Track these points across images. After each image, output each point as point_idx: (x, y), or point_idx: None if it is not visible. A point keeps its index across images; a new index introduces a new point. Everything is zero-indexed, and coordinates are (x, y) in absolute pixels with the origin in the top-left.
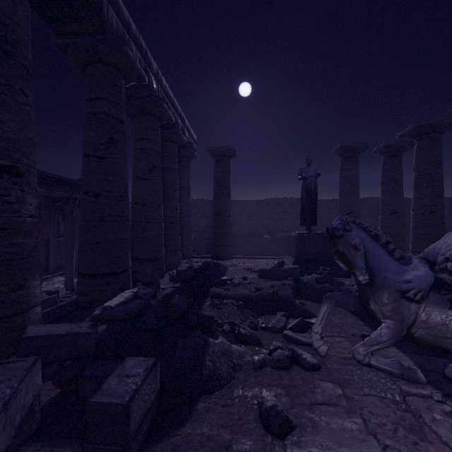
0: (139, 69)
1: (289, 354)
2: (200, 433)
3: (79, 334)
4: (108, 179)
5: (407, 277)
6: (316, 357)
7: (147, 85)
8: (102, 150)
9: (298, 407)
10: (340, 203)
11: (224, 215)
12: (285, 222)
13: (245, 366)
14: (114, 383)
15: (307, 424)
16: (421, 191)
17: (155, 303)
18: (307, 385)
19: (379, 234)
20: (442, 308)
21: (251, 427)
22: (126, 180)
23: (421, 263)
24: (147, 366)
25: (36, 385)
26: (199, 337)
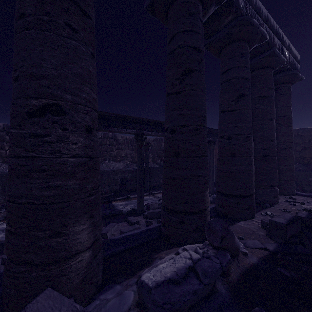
0: None
1: None
2: None
3: None
4: (182, 113)
5: None
6: None
7: (231, 3)
8: (177, 85)
9: None
10: None
11: None
12: None
13: None
14: None
15: None
16: None
17: (223, 289)
18: None
19: None
20: None
21: None
22: (202, 111)
23: None
24: None
25: None
26: None
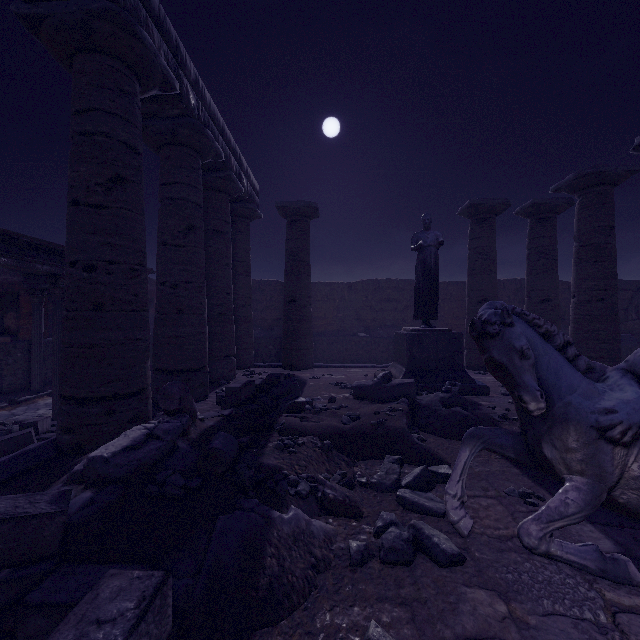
0: (164, 68)
1: (411, 537)
2: None
3: (28, 517)
4: (110, 242)
5: (608, 403)
6: (454, 537)
7: (180, 97)
8: (99, 195)
9: None
10: (470, 286)
11: (301, 303)
12: (389, 315)
13: (335, 560)
14: None
15: None
16: (585, 269)
17: (185, 445)
18: (445, 598)
19: (552, 331)
20: None
21: None
22: (141, 245)
23: (625, 379)
24: (145, 592)
25: None
26: (255, 510)
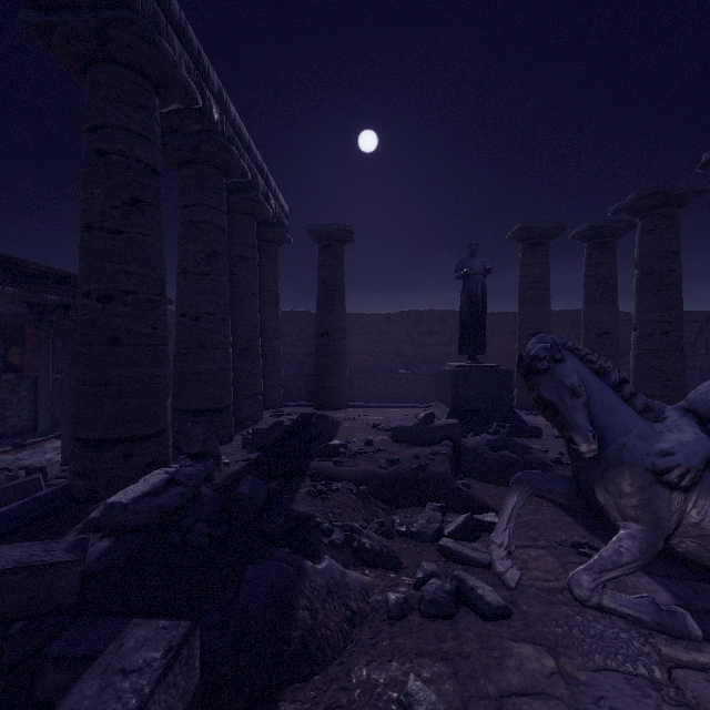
0: (185, 80)
1: (453, 588)
2: None
3: (45, 566)
4: (127, 271)
5: (665, 444)
6: (500, 589)
7: (202, 111)
8: (115, 219)
9: (476, 703)
10: (521, 317)
11: (334, 336)
12: (432, 349)
13: (372, 613)
14: (90, 694)
15: None
16: (648, 299)
17: (209, 491)
18: (489, 653)
19: (607, 368)
20: None
21: None
22: (161, 273)
23: (685, 419)
24: (172, 642)
25: None
26: (286, 560)
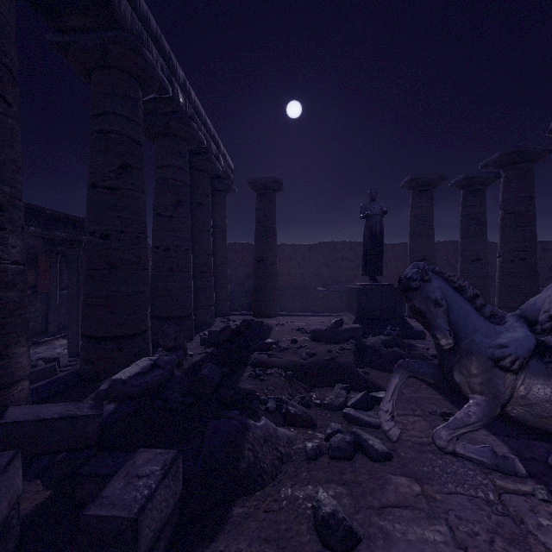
0: (161, 77)
1: (352, 440)
2: (235, 551)
3: (77, 417)
4: (120, 216)
5: (502, 340)
6: (386, 442)
7: (172, 98)
8: (112, 179)
9: (364, 511)
10: (411, 247)
11: (268, 262)
12: (343, 272)
13: (295, 455)
14: (119, 487)
15: (377, 534)
16: (509, 233)
17: (179, 374)
18: (375, 481)
19: (464, 286)
20: (546, 380)
21: (303, 541)
22: (143, 217)
23: (518, 323)
24: (166, 461)
25: (14, 490)
26: (236, 418)
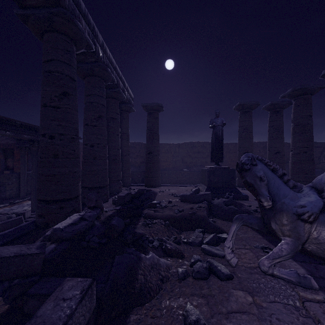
0: (87, 39)
1: (207, 266)
2: None
3: (27, 255)
4: (61, 124)
5: (302, 202)
6: (228, 267)
7: (95, 52)
8: (56, 101)
9: (217, 316)
10: (239, 145)
11: (154, 154)
12: (199, 160)
13: (171, 277)
14: (50, 308)
15: None
16: (297, 137)
17: (98, 223)
18: (223, 294)
19: (277, 168)
20: None
21: None
22: (76, 125)
23: (311, 191)
24: (84, 287)
25: None
26: (133, 253)
